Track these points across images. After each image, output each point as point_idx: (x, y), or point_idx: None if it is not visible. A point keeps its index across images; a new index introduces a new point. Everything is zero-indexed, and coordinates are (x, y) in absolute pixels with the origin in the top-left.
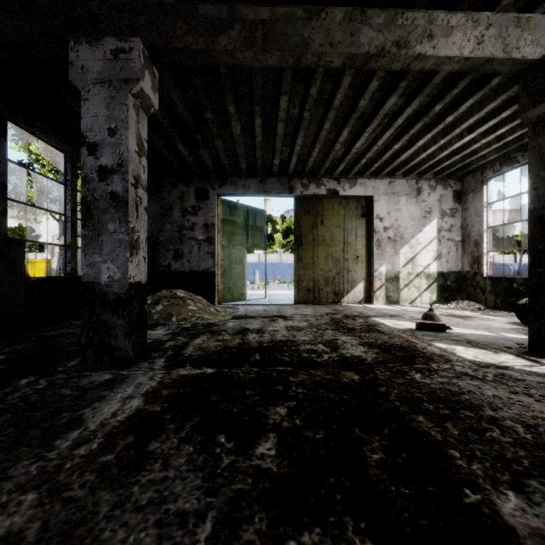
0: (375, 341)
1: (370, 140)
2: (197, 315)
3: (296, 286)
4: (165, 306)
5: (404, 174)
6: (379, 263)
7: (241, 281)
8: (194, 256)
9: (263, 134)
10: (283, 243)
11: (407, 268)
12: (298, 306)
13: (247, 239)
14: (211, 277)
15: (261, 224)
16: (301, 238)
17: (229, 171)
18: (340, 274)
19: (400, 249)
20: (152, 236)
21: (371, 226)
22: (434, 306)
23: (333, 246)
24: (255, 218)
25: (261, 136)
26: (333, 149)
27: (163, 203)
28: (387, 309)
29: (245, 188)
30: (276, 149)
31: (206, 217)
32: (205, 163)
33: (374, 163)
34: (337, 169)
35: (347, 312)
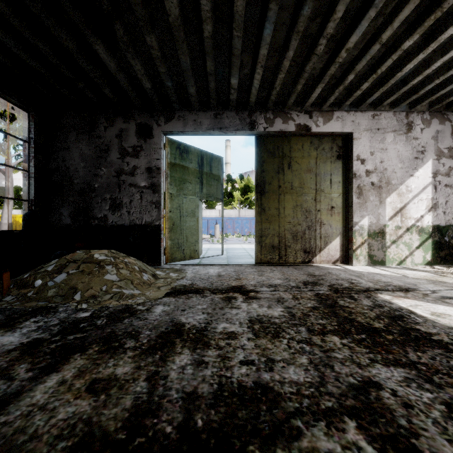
0: None
1: (368, 34)
2: (114, 290)
3: (258, 242)
4: (70, 275)
5: (392, 104)
6: (360, 215)
7: (194, 236)
8: (135, 207)
9: (214, 23)
10: (241, 199)
11: (395, 221)
12: (261, 269)
13: (201, 188)
14: (155, 231)
15: (217, 172)
16: (264, 184)
17: (176, 101)
18: (311, 228)
19: (386, 197)
20: (84, 182)
21: (350, 169)
22: (434, 268)
23: (303, 194)
24: (211, 165)
25: (210, 22)
26: (314, 52)
27: (97, 142)
28: (380, 274)
29: (197, 124)
30: (233, 53)
31: (149, 159)
32: (143, 87)
33: (362, 83)
34: (311, 96)
35: (330, 281)
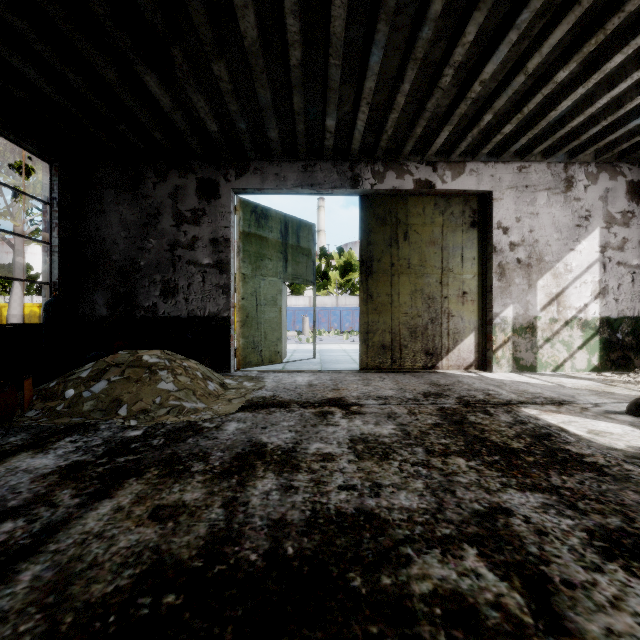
0: (635, 529)
1: (510, 62)
2: (171, 403)
3: (364, 341)
4: (112, 383)
5: (546, 153)
6: (502, 303)
7: (275, 332)
8: (195, 292)
9: (304, 47)
10: (340, 282)
11: (549, 312)
12: (367, 376)
13: (285, 267)
14: (223, 326)
15: (307, 244)
16: (372, 261)
17: (251, 148)
18: (435, 321)
19: (538, 279)
20: (126, 258)
21: (488, 241)
22: (602, 375)
23: (424, 275)
24: (299, 234)
25: (298, 46)
26: (437, 85)
27: (144, 204)
28: (527, 383)
29: (279, 179)
30: (329, 87)
31: (215, 227)
32: (207, 129)
33: (503, 126)
34: (435, 141)
35: (460, 392)
